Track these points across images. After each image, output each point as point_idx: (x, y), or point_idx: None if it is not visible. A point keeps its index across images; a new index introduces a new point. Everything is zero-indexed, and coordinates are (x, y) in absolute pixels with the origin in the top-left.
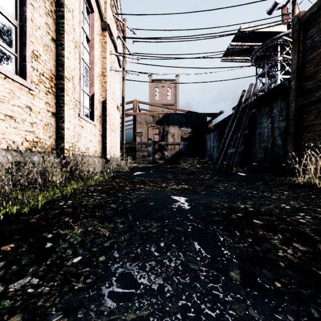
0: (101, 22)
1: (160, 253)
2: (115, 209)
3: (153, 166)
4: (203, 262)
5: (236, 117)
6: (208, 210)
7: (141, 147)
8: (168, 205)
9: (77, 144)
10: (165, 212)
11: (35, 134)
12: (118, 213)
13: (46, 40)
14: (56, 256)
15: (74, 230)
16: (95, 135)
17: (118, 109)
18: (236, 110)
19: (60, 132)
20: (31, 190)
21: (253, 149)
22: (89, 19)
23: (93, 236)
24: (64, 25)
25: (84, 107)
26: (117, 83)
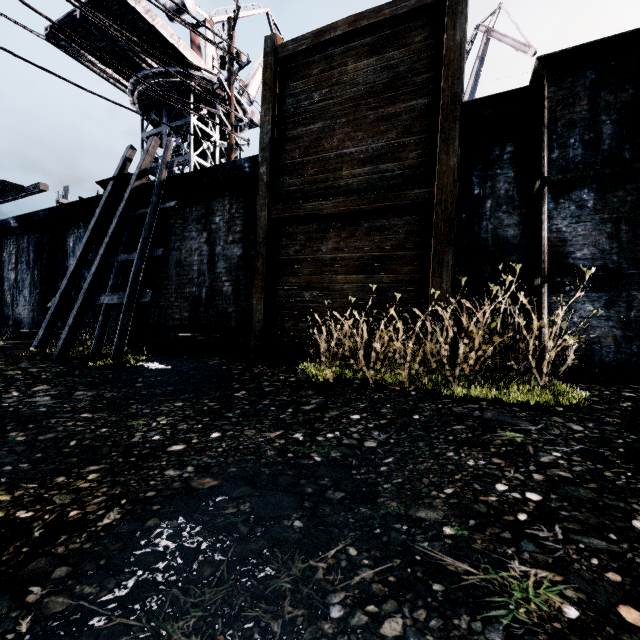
0: None
1: None
2: None
3: None
4: None
5: (119, 209)
6: None
7: None
8: None
9: None
10: None
11: None
12: None
13: None
14: None
15: None
16: None
17: None
18: (112, 189)
19: None
20: None
21: (160, 298)
22: None
23: None
24: None
25: None
26: None
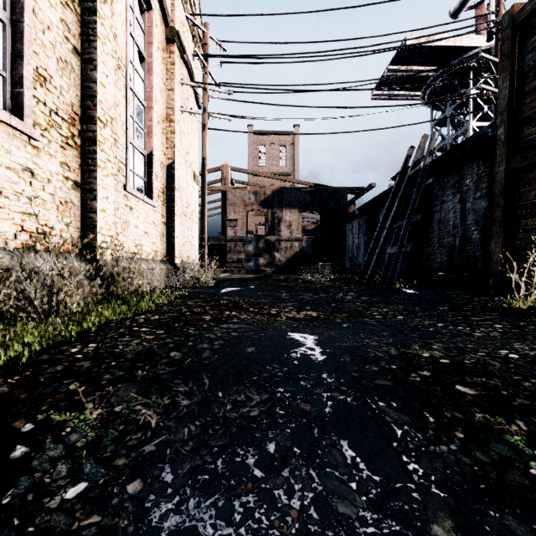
0: (165, 28)
1: (266, 471)
2: (177, 363)
3: (256, 278)
4: (365, 495)
5: (399, 193)
6: (363, 365)
7: (235, 246)
8: (283, 354)
9: (121, 238)
10: (277, 368)
11: (41, 220)
12: (183, 371)
13: (63, 52)
14: (30, 481)
15: (85, 414)
16: (154, 224)
17: (196, 179)
18: (398, 180)
19: (90, 216)
20: (23, 323)
21: (427, 247)
22: (143, 21)
23: (121, 427)
24: (96, 25)
25: (134, 174)
26: (194, 134)
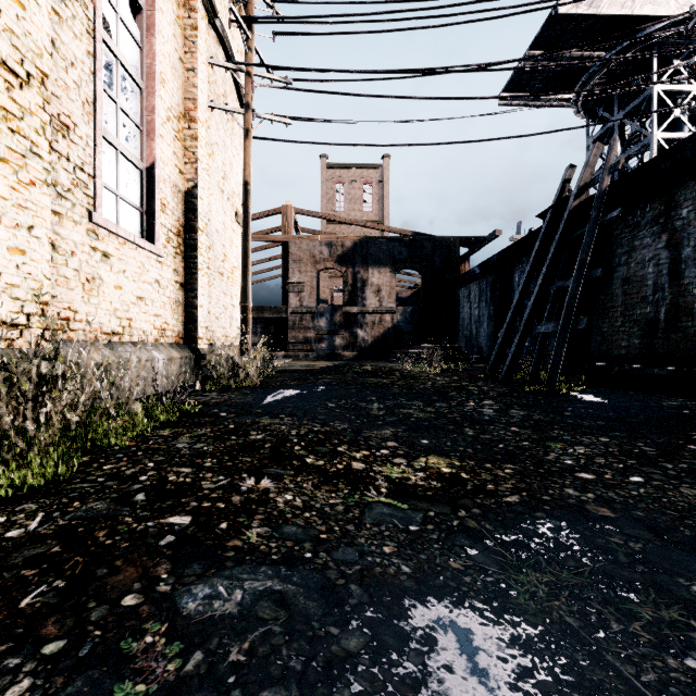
0: None
1: None
2: None
3: (329, 369)
4: None
5: (556, 237)
6: None
7: (301, 319)
8: None
9: (83, 307)
10: None
11: None
12: None
13: None
14: None
15: None
16: (160, 284)
17: (239, 220)
18: (550, 218)
19: None
20: None
21: (602, 323)
22: None
23: None
24: None
25: (117, 198)
26: (236, 153)
